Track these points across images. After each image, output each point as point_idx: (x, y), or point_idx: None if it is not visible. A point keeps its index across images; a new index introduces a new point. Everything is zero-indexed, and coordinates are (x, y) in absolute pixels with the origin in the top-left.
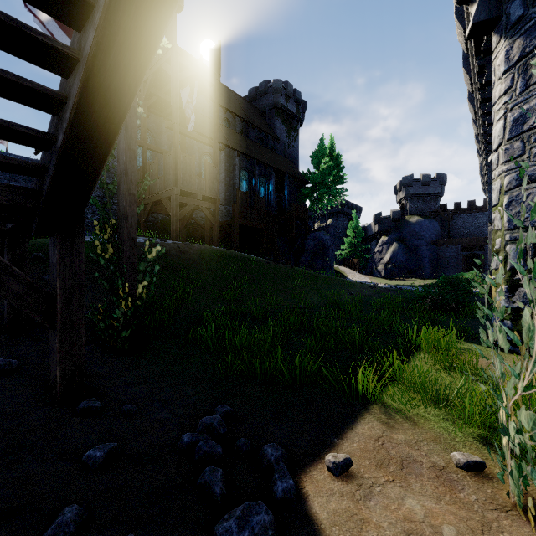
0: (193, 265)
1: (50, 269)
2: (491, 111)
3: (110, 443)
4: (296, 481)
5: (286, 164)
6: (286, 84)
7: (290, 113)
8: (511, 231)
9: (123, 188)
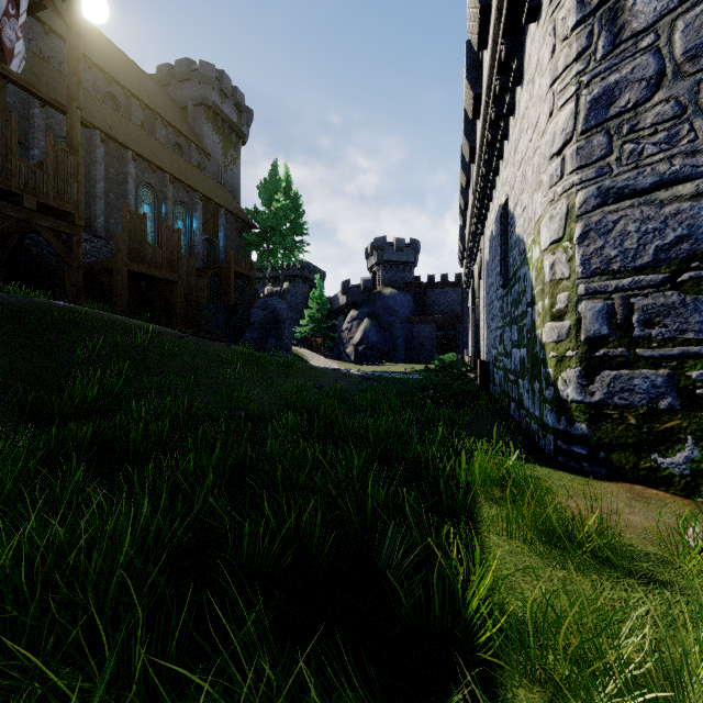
0: None
1: None
2: (506, 135)
3: None
4: None
5: (222, 193)
6: (220, 74)
7: (227, 120)
8: (588, 279)
9: None
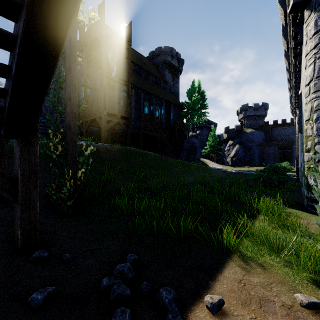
0: (114, 158)
1: (15, 161)
2: (300, 62)
3: (50, 287)
4: (184, 318)
5: (172, 97)
6: (171, 49)
7: (174, 66)
8: (318, 136)
9: (68, 108)
